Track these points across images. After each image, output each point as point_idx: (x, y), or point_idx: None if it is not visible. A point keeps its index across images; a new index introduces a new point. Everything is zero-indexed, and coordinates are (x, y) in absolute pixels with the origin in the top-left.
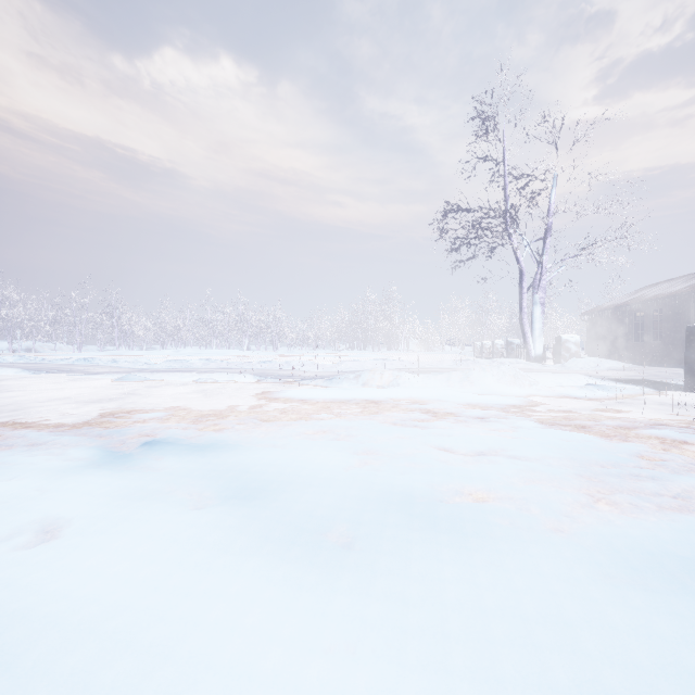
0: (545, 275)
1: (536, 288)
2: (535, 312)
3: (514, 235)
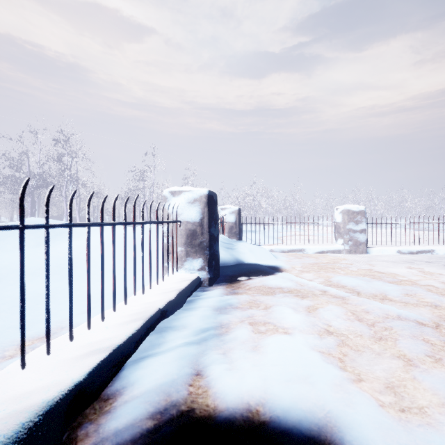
0: None
1: None
2: None
3: None
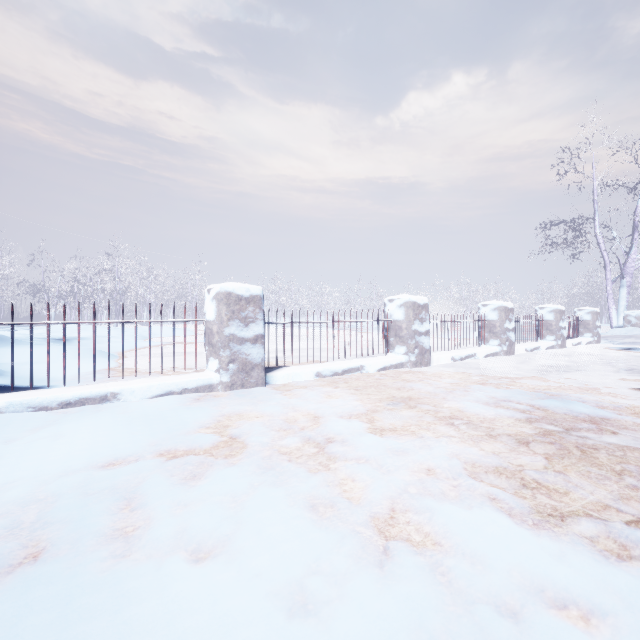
0: (633, 263)
1: (624, 274)
2: (621, 293)
3: (600, 236)
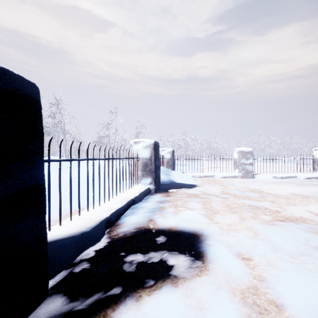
0: None
1: None
2: None
3: None
